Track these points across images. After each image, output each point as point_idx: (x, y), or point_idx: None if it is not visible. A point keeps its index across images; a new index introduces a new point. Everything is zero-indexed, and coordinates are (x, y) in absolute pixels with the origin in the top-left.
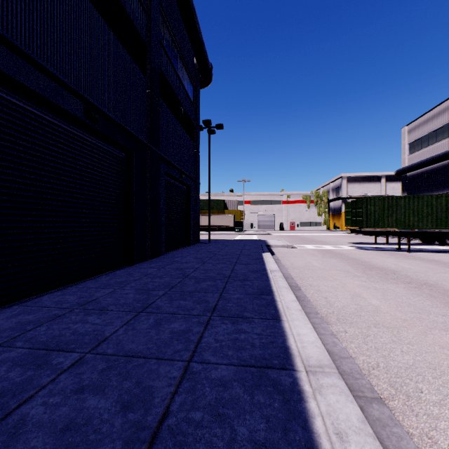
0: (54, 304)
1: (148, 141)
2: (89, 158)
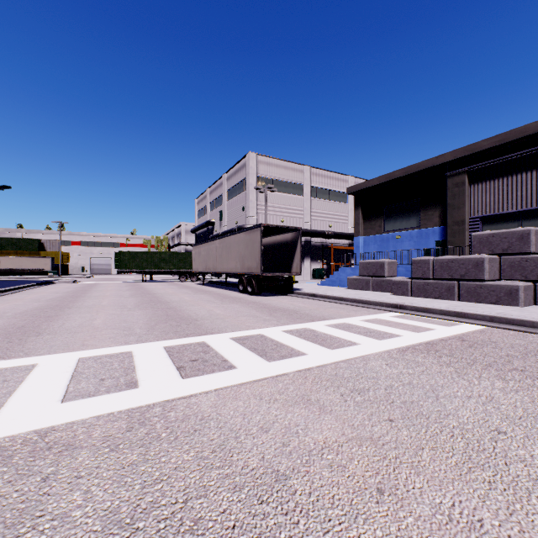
0: None
1: None
2: None
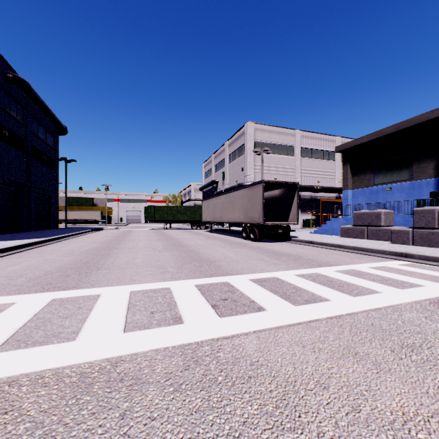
0: (3, 235)
1: (25, 181)
2: (2, 194)
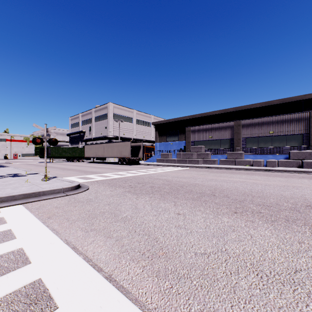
0: None
1: None
2: None
